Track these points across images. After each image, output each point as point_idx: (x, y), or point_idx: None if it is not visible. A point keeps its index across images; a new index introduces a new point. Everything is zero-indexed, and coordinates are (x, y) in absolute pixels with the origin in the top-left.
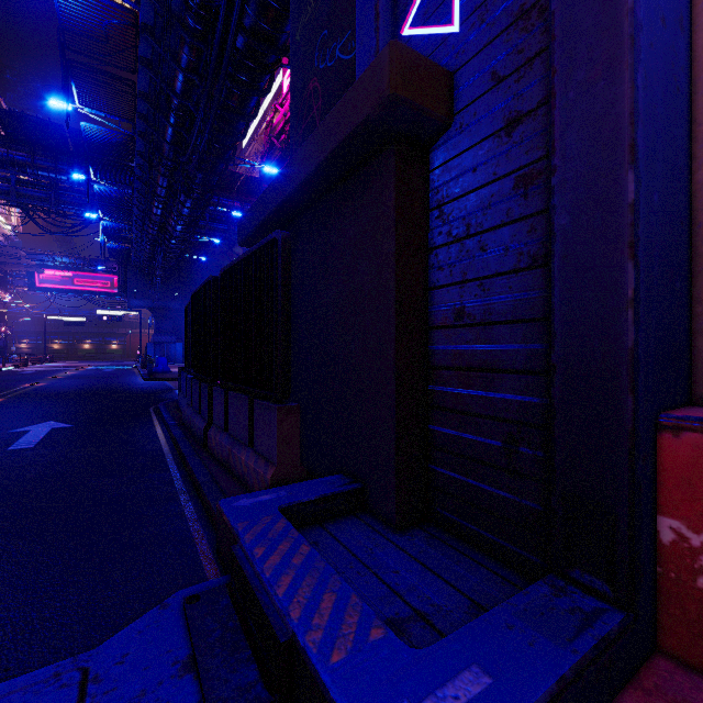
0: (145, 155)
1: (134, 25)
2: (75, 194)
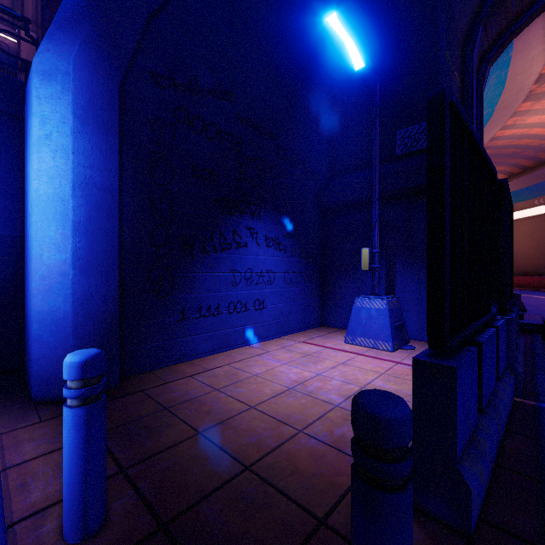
0: None
1: None
2: None
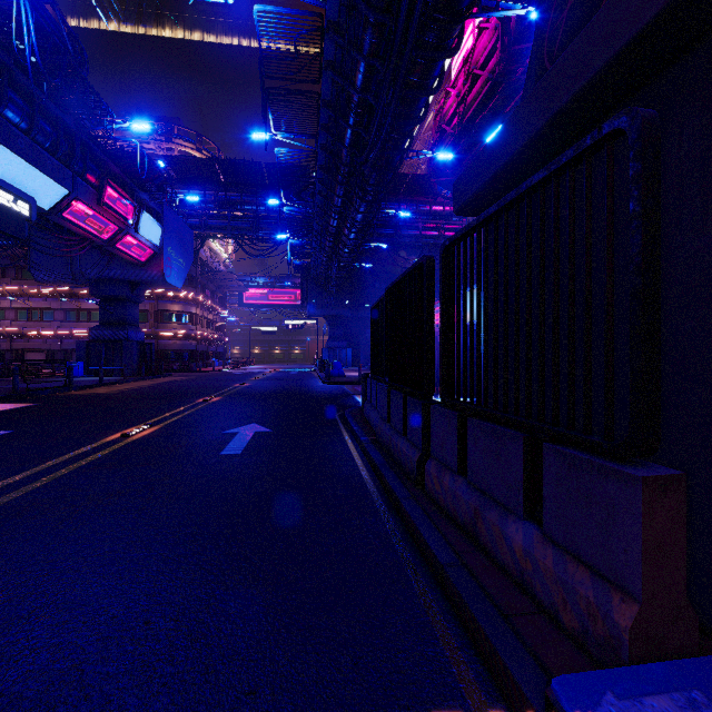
0: (325, 168)
1: (320, 29)
2: (269, 221)
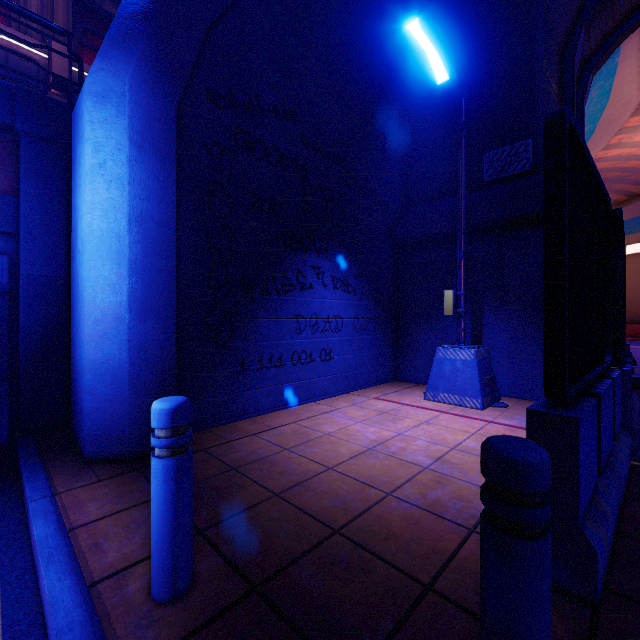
0: None
1: None
2: None
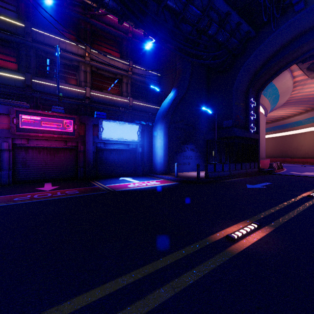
0: None
1: None
2: None
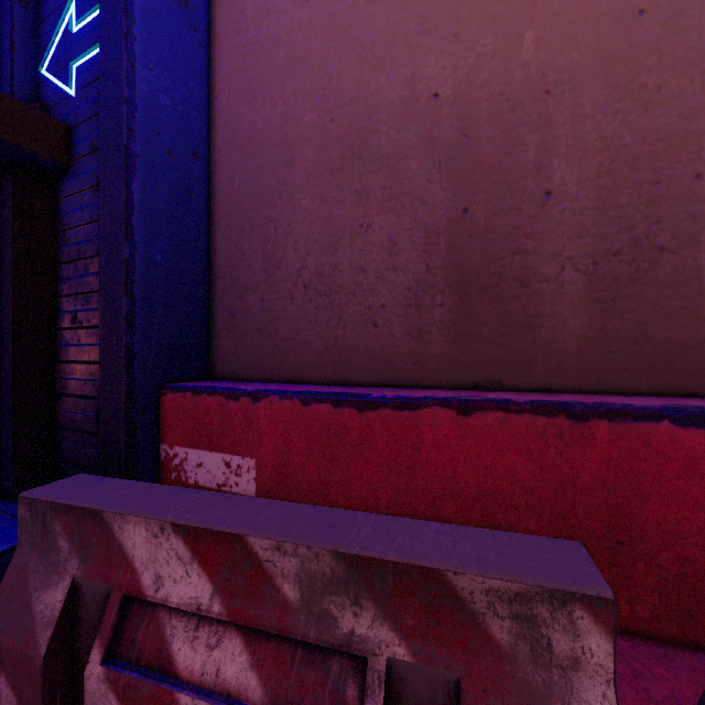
0: None
1: None
2: None
